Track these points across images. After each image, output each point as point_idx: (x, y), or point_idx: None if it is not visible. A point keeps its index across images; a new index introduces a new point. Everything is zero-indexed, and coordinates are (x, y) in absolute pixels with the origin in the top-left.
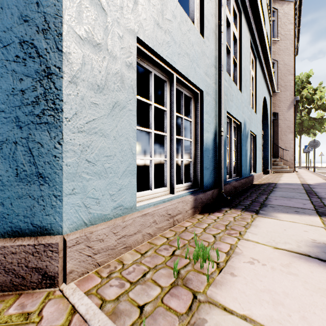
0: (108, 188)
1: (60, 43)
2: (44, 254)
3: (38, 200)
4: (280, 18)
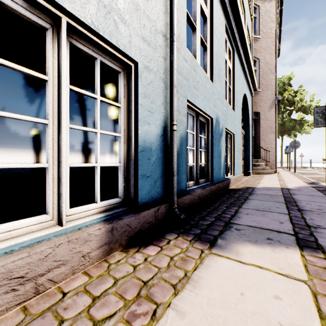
0: None
1: None
2: None
3: None
4: (262, 15)
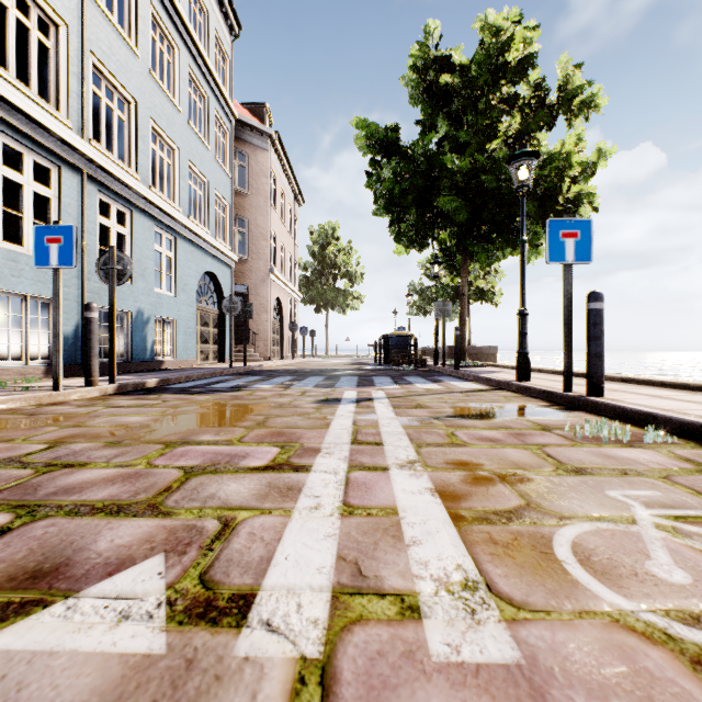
0: None
1: None
2: None
3: None
4: (252, 167)
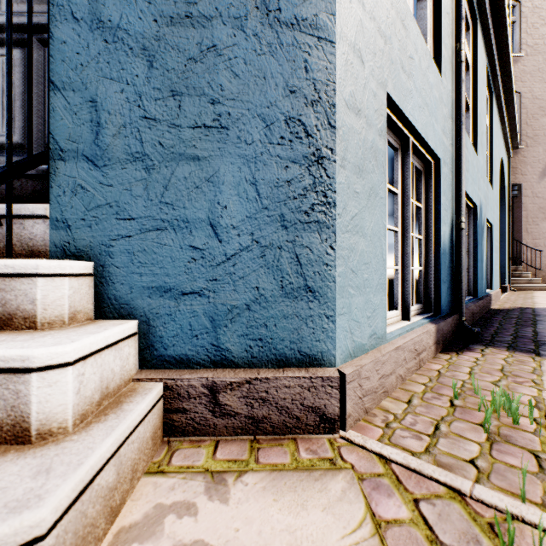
0: (365, 308)
1: (332, 117)
2: (322, 390)
3: (306, 322)
4: (525, 17)
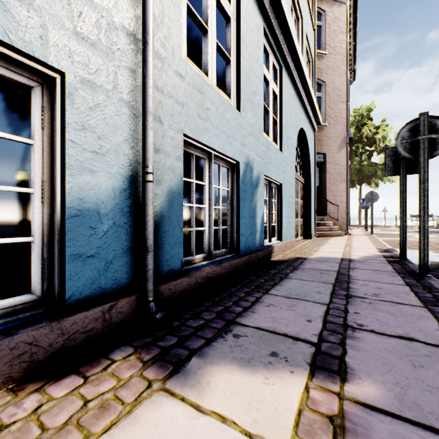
0: None
1: None
2: None
3: None
4: (329, 24)
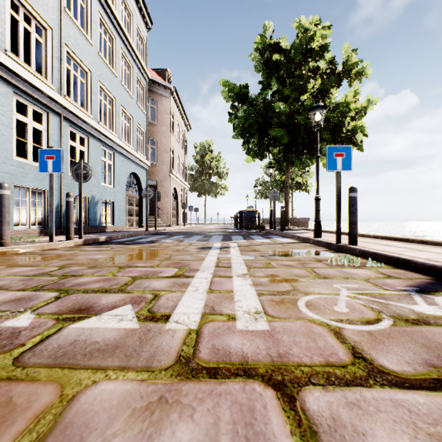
0: None
1: None
2: None
3: None
4: (159, 108)
